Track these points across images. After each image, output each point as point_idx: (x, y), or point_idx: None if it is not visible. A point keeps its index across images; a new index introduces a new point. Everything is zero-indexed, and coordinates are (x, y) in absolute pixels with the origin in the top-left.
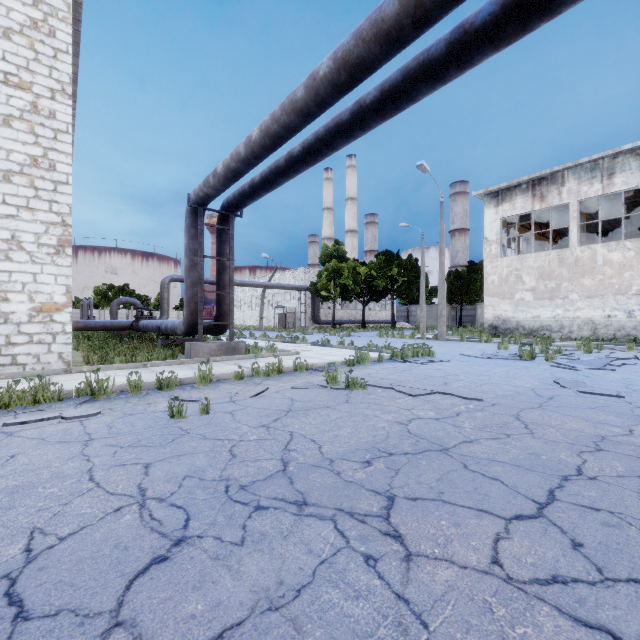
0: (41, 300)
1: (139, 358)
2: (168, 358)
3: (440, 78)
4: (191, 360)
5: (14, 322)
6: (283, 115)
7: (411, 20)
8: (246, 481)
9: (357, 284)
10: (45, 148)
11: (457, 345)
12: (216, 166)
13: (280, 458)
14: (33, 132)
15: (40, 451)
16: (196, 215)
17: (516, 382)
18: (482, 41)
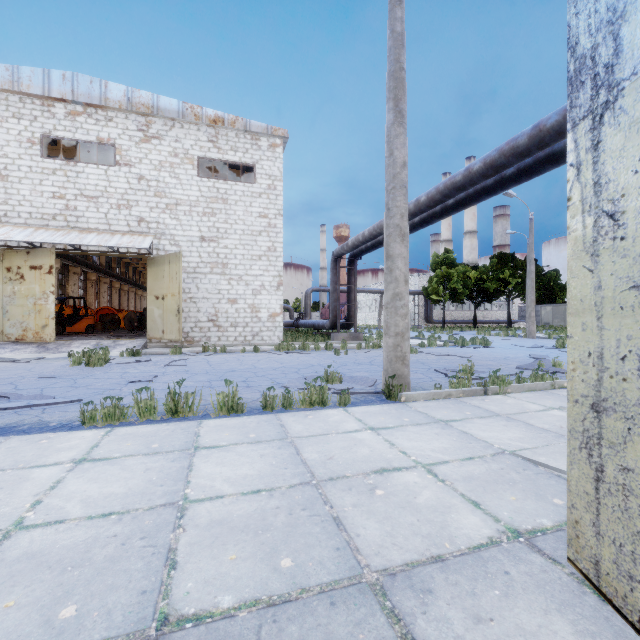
0: (271, 311)
1: (310, 340)
2: (322, 341)
3: (441, 218)
4: (334, 342)
5: (262, 321)
6: (378, 229)
7: (419, 212)
8: (359, 362)
9: (467, 287)
10: (273, 242)
11: (535, 341)
12: (348, 241)
13: (369, 361)
14: (269, 236)
15: (304, 357)
16: (336, 262)
17: (508, 355)
18: (452, 210)
